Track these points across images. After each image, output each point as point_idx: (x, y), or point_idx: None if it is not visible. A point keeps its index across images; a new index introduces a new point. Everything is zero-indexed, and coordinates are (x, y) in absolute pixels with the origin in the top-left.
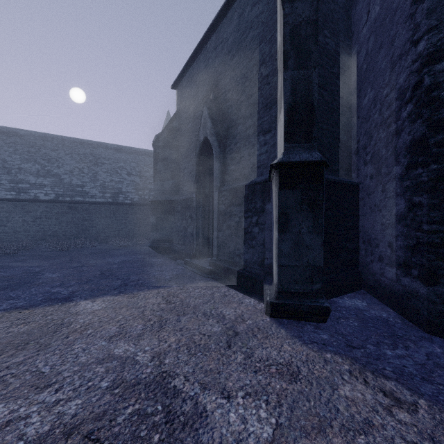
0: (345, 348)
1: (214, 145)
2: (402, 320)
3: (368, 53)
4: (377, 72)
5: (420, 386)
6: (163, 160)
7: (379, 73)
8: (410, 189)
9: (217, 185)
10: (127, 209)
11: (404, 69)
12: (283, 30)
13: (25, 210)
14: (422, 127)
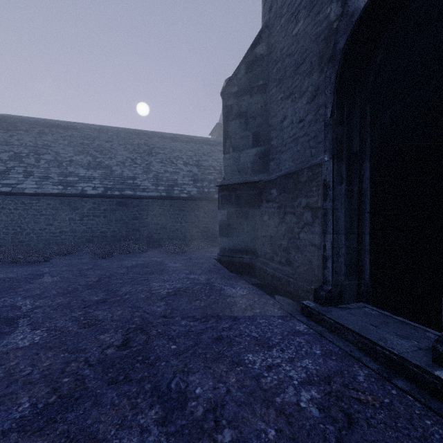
0: None
1: None
2: None
3: None
4: None
5: None
6: (239, 116)
7: None
8: None
9: None
10: (184, 205)
11: None
12: None
13: (72, 207)
14: None
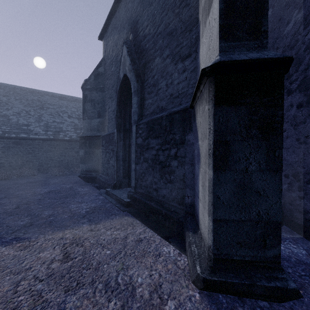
0: None
1: (132, 80)
2: None
3: None
4: None
5: None
6: (90, 101)
7: None
8: None
9: (135, 119)
10: (67, 145)
11: None
12: None
13: None
14: None
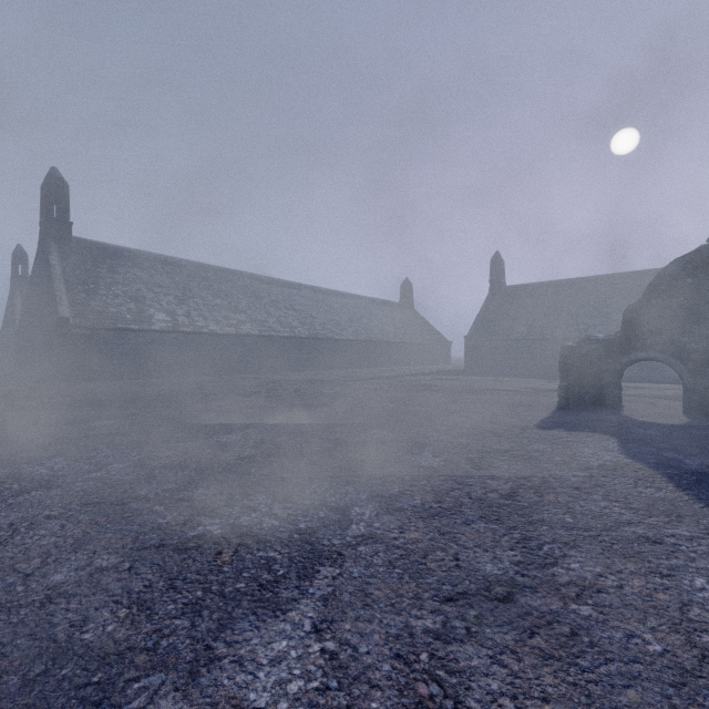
0: None
1: None
2: None
3: None
4: None
5: None
6: None
7: None
8: None
9: None
10: None
11: None
12: None
13: None
14: None
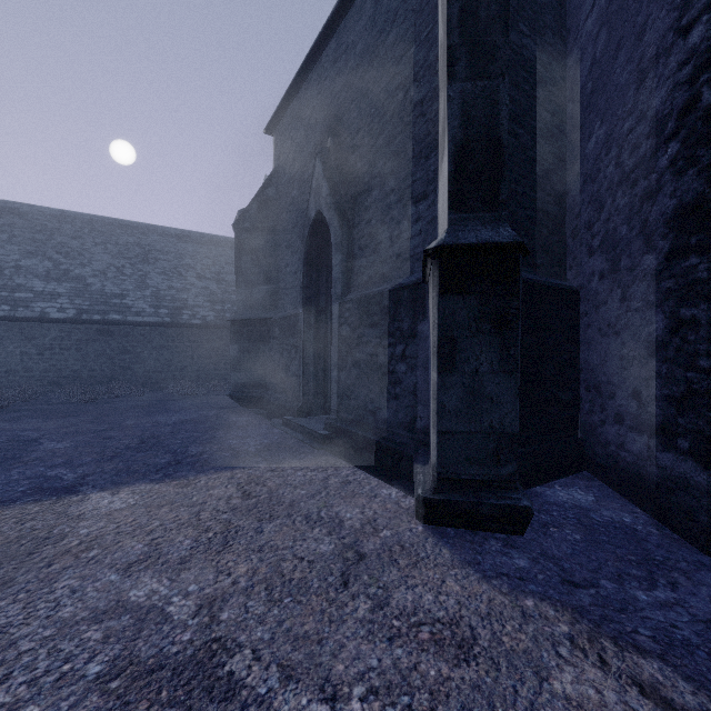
0: (561, 587)
1: (333, 224)
2: (659, 530)
3: (595, 61)
4: (613, 92)
5: (708, 672)
6: (251, 252)
7: (615, 93)
8: (674, 294)
9: (338, 292)
10: (196, 335)
11: (662, 81)
12: (447, 10)
13: (25, 336)
14: (698, 181)
